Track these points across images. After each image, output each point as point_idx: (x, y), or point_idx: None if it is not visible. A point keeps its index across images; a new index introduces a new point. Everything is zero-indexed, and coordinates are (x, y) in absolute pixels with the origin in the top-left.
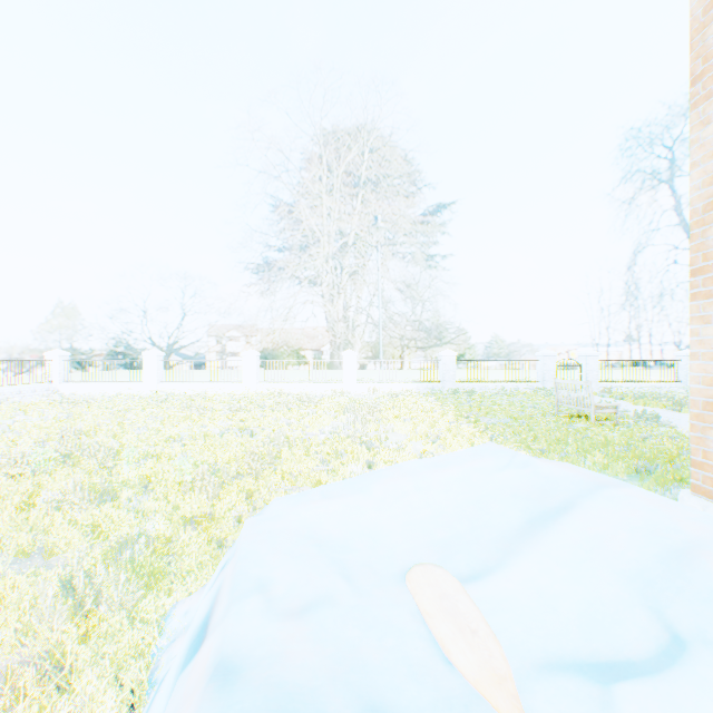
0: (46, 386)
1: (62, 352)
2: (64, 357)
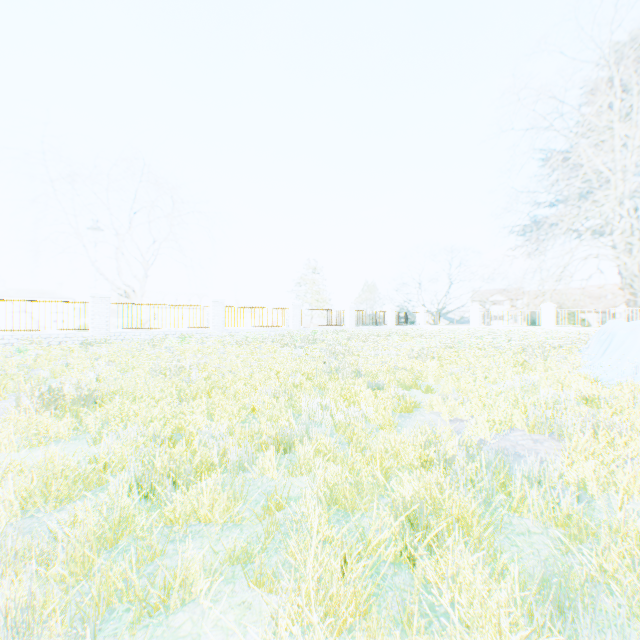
0: (417, 326)
1: (423, 308)
2: (424, 310)
